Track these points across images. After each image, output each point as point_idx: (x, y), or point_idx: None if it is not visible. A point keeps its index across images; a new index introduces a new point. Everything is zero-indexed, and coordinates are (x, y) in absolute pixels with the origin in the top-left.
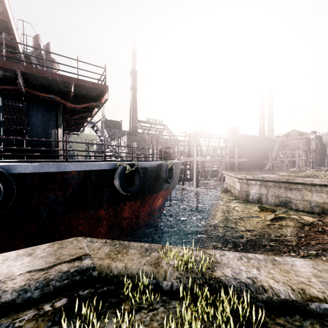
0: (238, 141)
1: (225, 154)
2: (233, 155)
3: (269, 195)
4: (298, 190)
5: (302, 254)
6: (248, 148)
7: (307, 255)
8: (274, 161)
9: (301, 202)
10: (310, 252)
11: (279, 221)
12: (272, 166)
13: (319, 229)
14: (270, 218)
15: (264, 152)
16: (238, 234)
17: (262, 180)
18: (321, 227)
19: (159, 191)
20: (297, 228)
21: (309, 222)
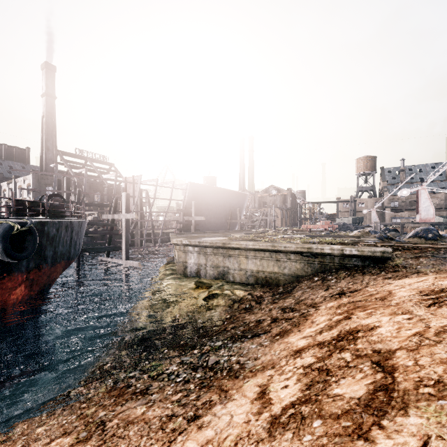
0: (198, 193)
1: (177, 210)
2: (190, 211)
3: (208, 265)
4: (235, 257)
5: (205, 349)
6: (212, 203)
7: (208, 351)
8: (243, 220)
9: (238, 272)
10: (217, 344)
11: (211, 300)
12: (240, 227)
13: (246, 306)
14: (203, 296)
15: (233, 209)
16: (160, 327)
17: (200, 246)
18: (248, 303)
19: (3, 275)
20: (227, 307)
21: (240, 297)
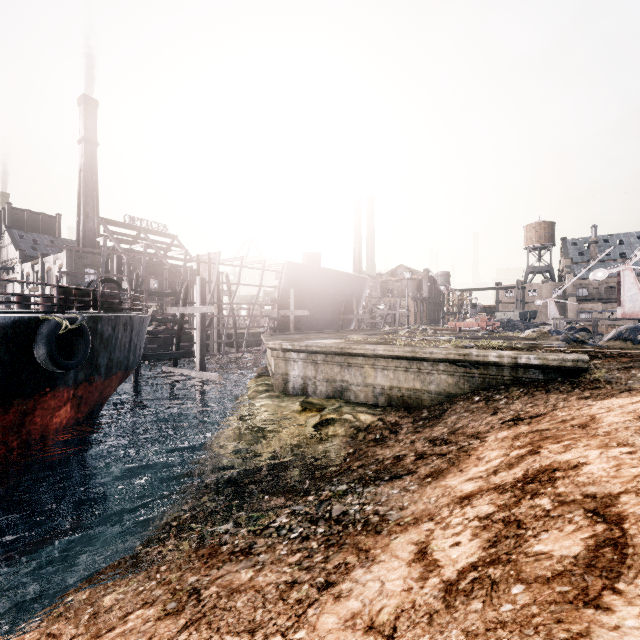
0: (298, 276)
1: (271, 301)
2: (288, 302)
3: (319, 379)
4: (358, 367)
5: (324, 496)
6: (318, 291)
7: (329, 498)
8: (361, 316)
9: (362, 389)
10: (340, 488)
11: (325, 427)
12: (358, 324)
13: (376, 436)
14: (313, 423)
15: (347, 299)
16: (254, 464)
17: (307, 351)
18: (379, 432)
19: (45, 390)
20: (348, 438)
21: (367, 424)
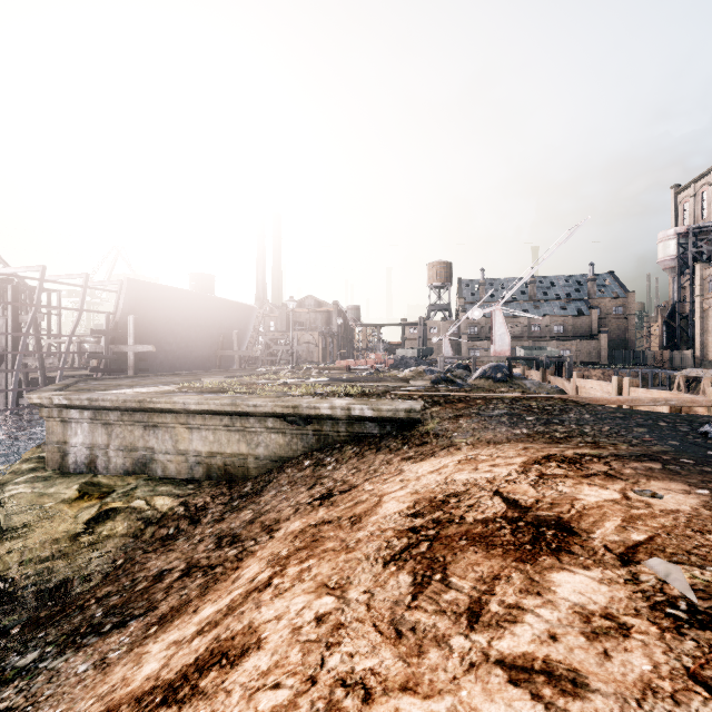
0: (148, 300)
1: (92, 332)
2: (125, 334)
3: (113, 447)
4: (167, 427)
5: None
6: (181, 320)
7: None
8: (243, 352)
9: (173, 458)
10: (23, 660)
11: (101, 524)
12: (240, 363)
13: (169, 531)
14: (85, 518)
15: (227, 332)
16: None
17: (94, 407)
18: (175, 524)
19: None
20: (129, 538)
21: (162, 512)
